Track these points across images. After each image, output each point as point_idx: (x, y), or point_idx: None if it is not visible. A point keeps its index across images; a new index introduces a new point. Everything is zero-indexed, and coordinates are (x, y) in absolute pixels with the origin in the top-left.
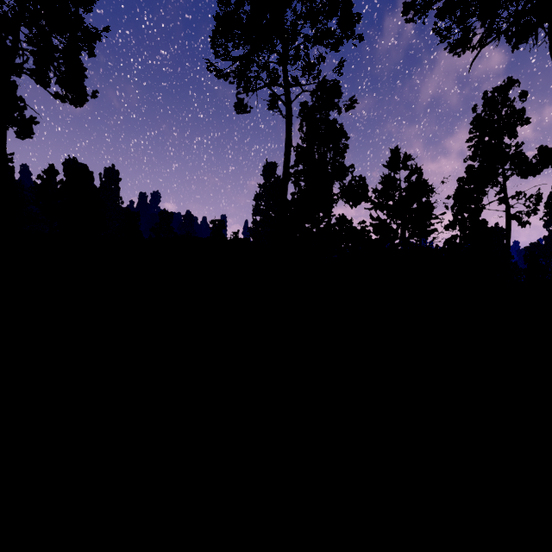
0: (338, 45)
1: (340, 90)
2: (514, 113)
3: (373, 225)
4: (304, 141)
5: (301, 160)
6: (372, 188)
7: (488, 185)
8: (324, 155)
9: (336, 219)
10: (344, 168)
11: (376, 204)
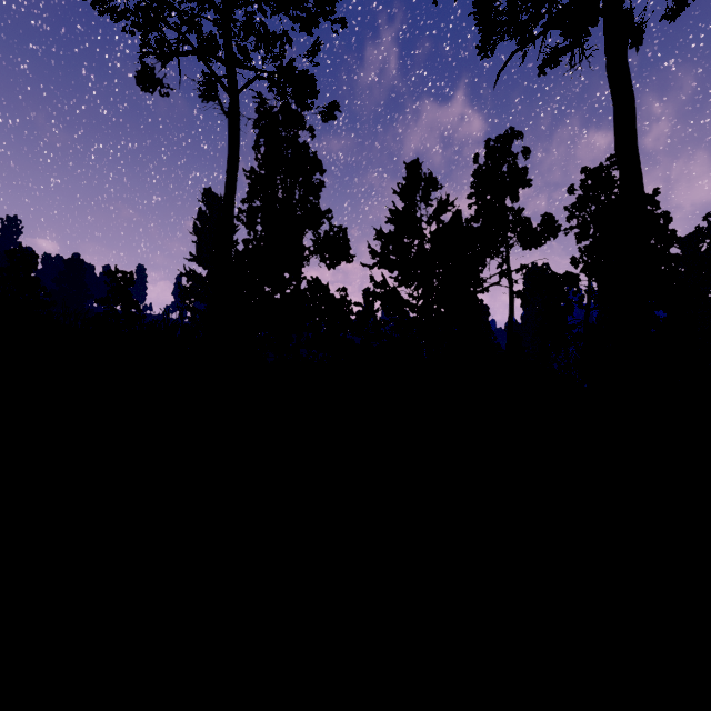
0: (311, 24)
1: (314, 86)
2: (517, 171)
3: (377, 296)
4: (262, 165)
5: (257, 193)
6: (375, 228)
7: (491, 253)
8: (291, 190)
9: (308, 283)
10: (319, 212)
11: (382, 259)
